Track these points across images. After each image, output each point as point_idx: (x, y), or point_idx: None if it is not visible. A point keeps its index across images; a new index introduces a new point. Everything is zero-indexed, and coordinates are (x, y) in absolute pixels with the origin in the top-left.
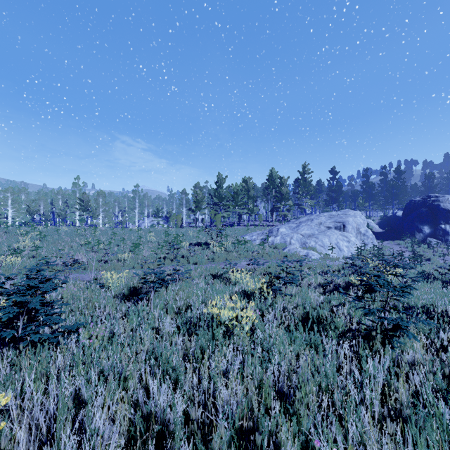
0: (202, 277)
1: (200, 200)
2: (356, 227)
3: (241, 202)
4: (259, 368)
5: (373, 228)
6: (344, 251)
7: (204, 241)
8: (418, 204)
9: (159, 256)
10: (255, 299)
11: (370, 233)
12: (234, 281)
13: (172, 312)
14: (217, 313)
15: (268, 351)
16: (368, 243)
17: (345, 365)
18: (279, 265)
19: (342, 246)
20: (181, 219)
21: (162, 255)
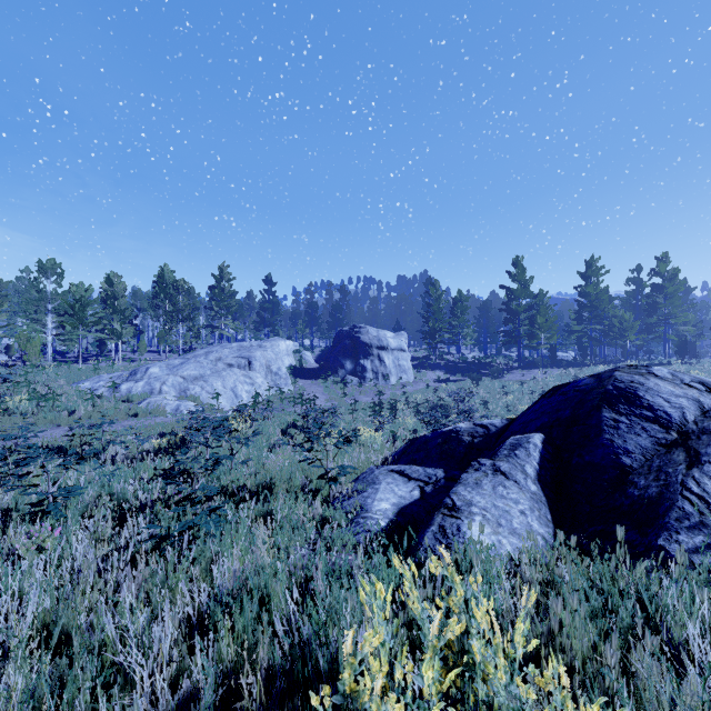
0: None
1: None
2: (265, 364)
3: (94, 319)
4: None
5: (308, 362)
6: (242, 398)
7: None
8: (345, 335)
9: None
10: None
11: (284, 371)
12: None
13: None
14: None
15: None
16: (281, 385)
17: None
18: (8, 438)
19: (240, 391)
20: None
21: None
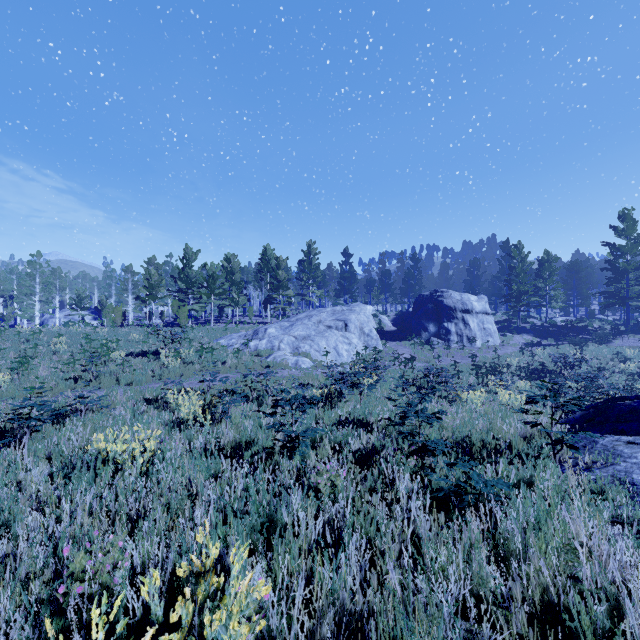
0: (129, 404)
1: (154, 284)
2: (359, 326)
3: (220, 290)
4: (123, 498)
5: (386, 325)
6: (343, 356)
7: (154, 349)
8: (426, 299)
9: (69, 375)
10: (184, 427)
11: (375, 333)
12: (175, 406)
13: (62, 458)
14: (105, 448)
15: (157, 482)
16: (372, 345)
17: (235, 482)
18: (224, 382)
19: (341, 350)
20: (123, 313)
21: (73, 374)
